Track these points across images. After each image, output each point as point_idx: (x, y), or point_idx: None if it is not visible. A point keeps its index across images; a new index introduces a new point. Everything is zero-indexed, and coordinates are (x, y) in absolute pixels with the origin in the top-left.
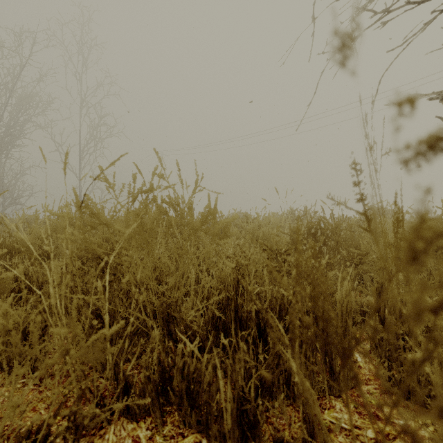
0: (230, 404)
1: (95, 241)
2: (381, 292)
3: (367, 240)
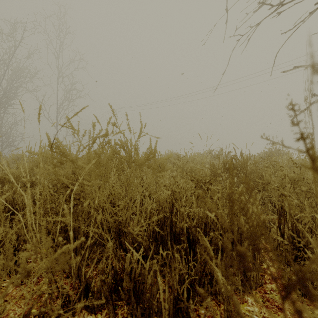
0: (167, 304)
1: (64, 174)
2: (281, 212)
3: (269, 173)
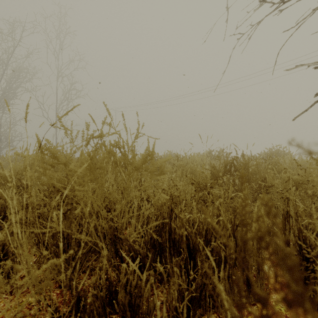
0: None
1: (57, 177)
2: (287, 218)
3: (272, 175)
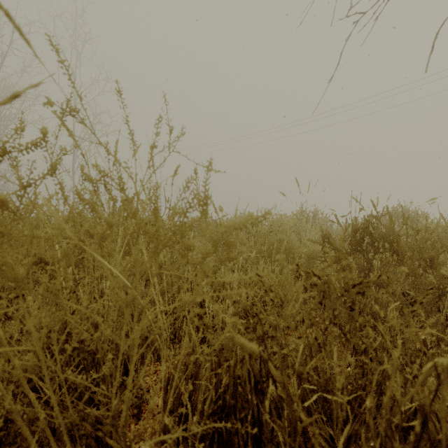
0: None
1: None
2: None
3: None
